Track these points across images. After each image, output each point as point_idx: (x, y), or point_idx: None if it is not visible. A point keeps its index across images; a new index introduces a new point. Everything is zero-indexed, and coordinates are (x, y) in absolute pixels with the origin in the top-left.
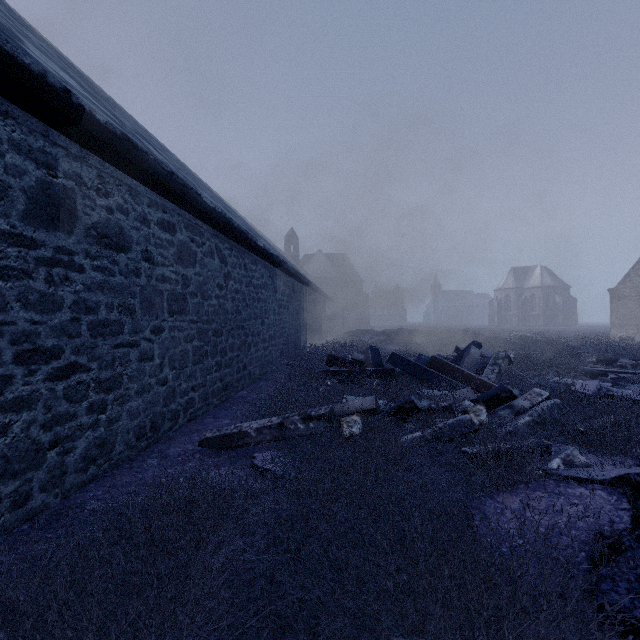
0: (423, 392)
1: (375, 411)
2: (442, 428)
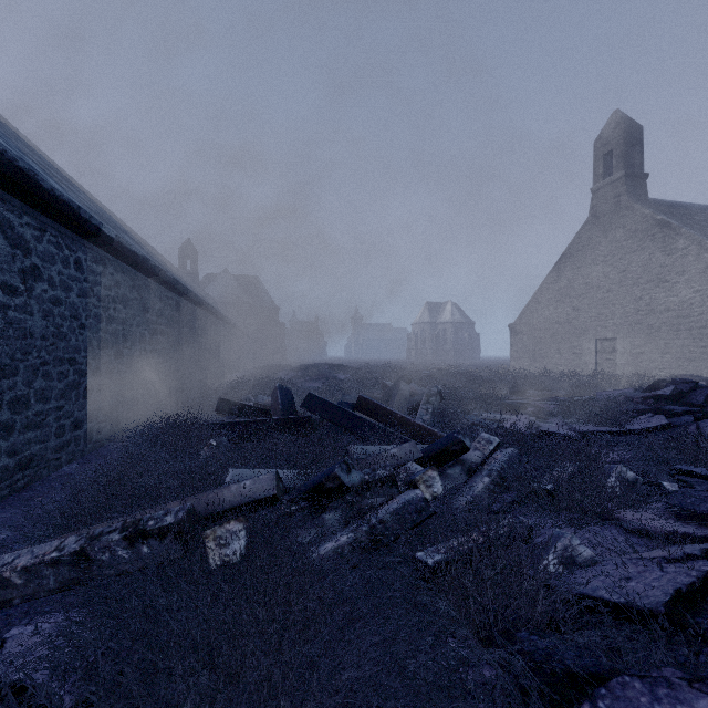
0: (351, 451)
1: (276, 499)
2: (384, 521)
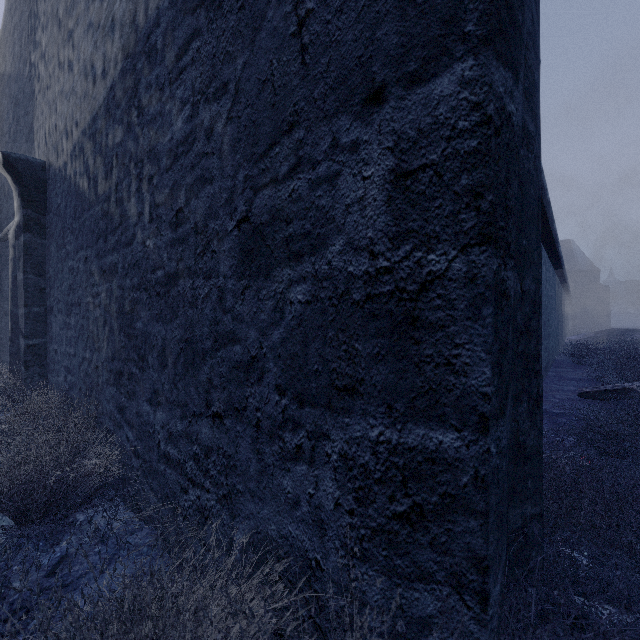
0: None
1: None
2: None
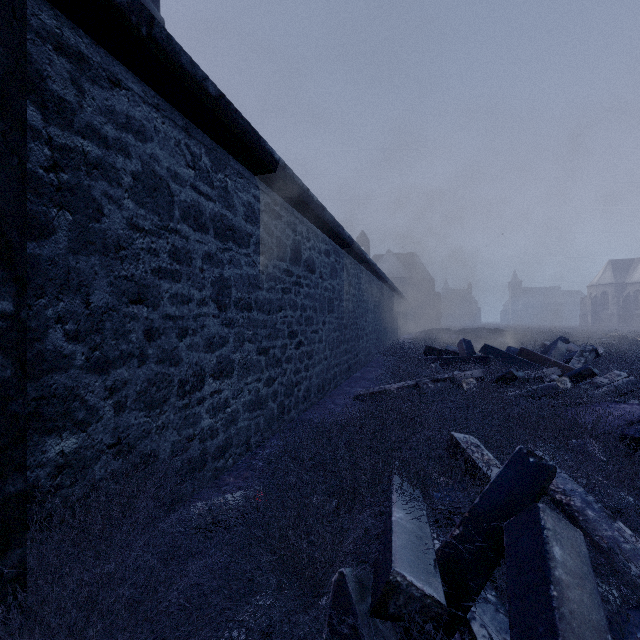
0: None
1: (482, 379)
2: (535, 389)
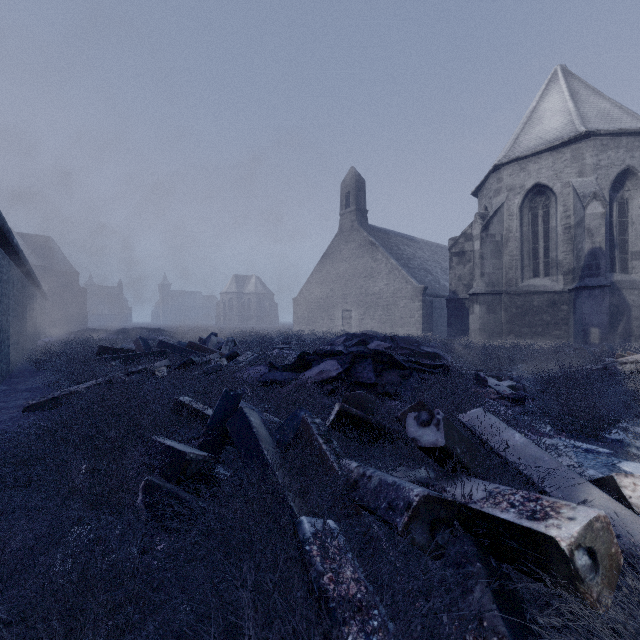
0: None
1: (170, 367)
2: (208, 368)
